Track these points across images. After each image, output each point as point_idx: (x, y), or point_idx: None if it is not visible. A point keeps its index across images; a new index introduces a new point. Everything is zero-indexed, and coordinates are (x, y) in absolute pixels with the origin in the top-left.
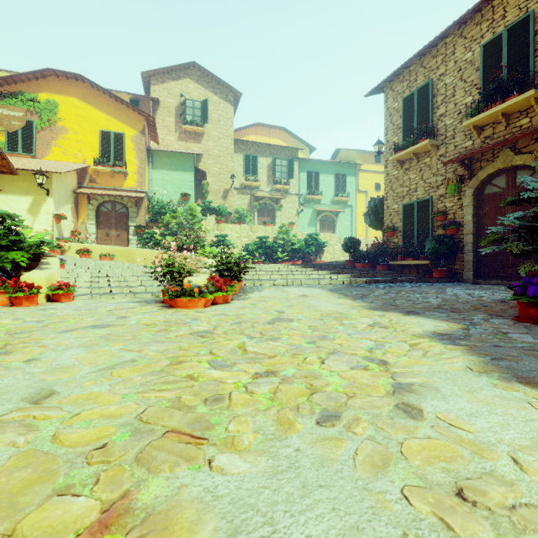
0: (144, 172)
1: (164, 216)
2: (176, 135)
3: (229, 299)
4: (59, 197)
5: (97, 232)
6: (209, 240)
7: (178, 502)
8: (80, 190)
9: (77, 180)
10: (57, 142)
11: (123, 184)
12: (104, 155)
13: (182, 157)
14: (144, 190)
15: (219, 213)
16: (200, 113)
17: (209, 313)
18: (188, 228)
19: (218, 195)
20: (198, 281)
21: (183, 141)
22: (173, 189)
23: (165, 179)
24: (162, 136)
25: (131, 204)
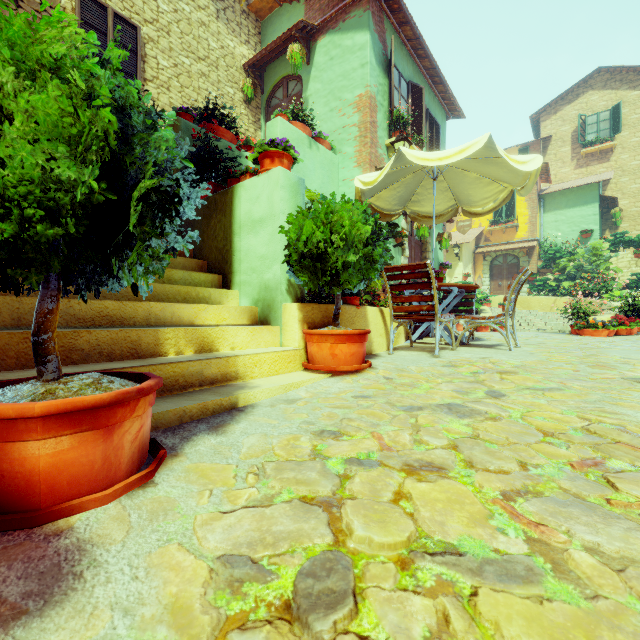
0: (535, 220)
1: (558, 261)
2: (573, 164)
3: (633, 333)
4: (465, 261)
5: (490, 284)
6: (622, 281)
7: (593, 349)
8: (477, 250)
9: (474, 242)
10: (459, 216)
11: (514, 237)
12: (496, 215)
13: (582, 190)
14: (535, 238)
15: (639, 245)
16: (608, 124)
17: (611, 338)
18: (590, 269)
19: (639, 219)
20: (602, 318)
21: (582, 168)
22: (569, 228)
23: (558, 220)
24: (554, 172)
25: (522, 254)
